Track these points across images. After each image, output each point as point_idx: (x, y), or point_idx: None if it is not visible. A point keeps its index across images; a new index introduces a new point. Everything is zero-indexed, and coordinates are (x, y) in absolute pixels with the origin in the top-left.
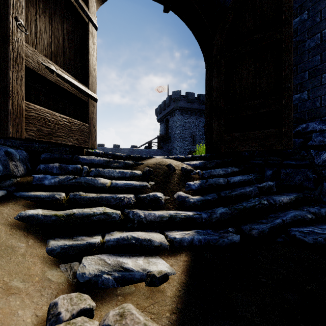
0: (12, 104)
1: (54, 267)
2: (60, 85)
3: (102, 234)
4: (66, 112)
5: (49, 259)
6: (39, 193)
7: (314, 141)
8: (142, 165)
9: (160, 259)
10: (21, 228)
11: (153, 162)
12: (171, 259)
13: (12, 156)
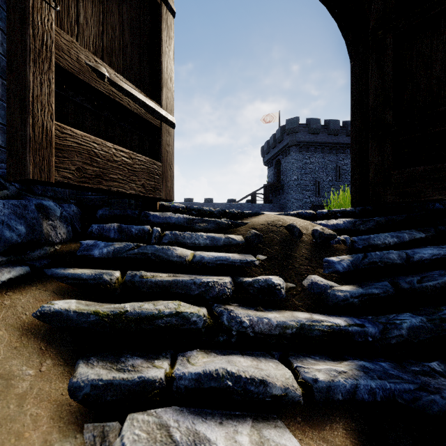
0: (34, 126)
1: (72, 431)
2: (116, 99)
3: (173, 354)
4: (126, 144)
5: (69, 407)
6: (80, 272)
7: None
8: (245, 226)
9: (286, 433)
10: (39, 335)
11: (261, 221)
12: (312, 435)
13: (49, 211)
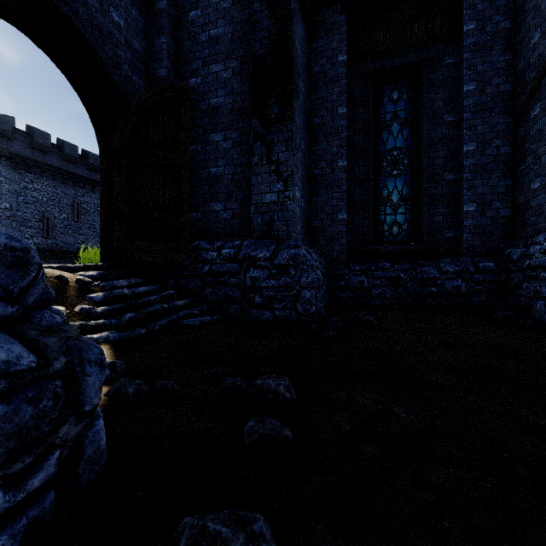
0: None
1: None
2: None
3: None
4: None
5: None
6: None
7: (202, 257)
8: None
9: None
10: None
11: None
12: None
13: None
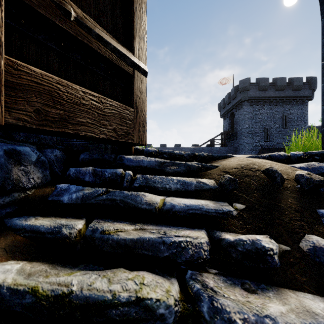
0: None
1: None
2: (85, 41)
3: None
4: (98, 89)
5: None
6: (40, 223)
7: None
8: (215, 169)
9: None
10: None
11: (233, 164)
12: None
13: (22, 157)
